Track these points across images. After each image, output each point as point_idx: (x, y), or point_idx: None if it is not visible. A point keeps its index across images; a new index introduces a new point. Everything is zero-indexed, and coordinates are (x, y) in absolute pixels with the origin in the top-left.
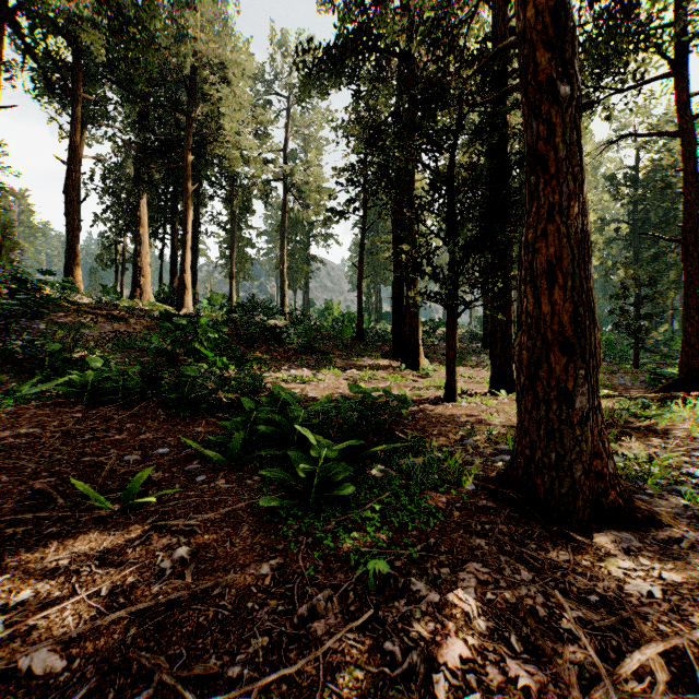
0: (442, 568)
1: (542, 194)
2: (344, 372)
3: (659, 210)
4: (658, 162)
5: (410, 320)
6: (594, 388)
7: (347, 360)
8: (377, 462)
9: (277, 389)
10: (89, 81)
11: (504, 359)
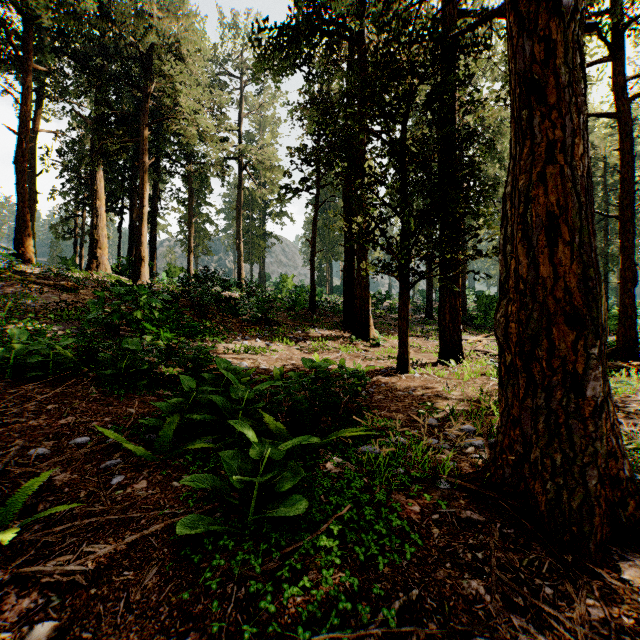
0: None
1: (538, 130)
2: (297, 343)
3: None
4: None
5: (360, 292)
6: (604, 370)
7: (300, 331)
8: (332, 451)
9: (223, 364)
10: (41, 52)
11: (452, 330)
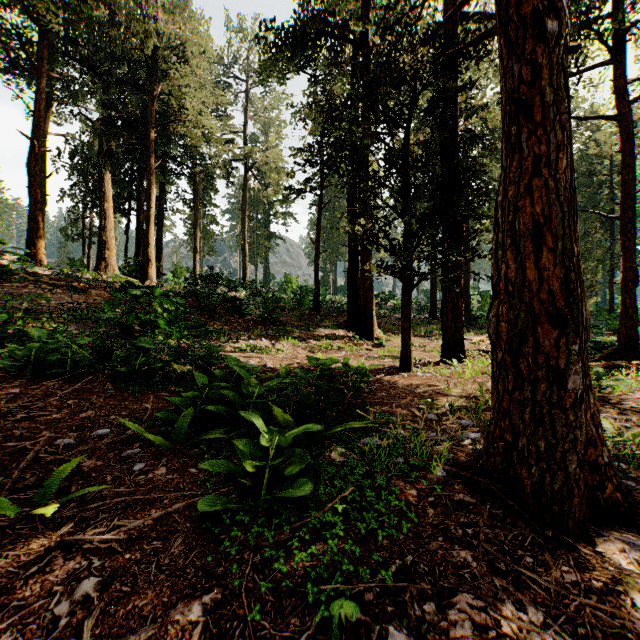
0: (426, 602)
1: (525, 146)
2: (302, 342)
3: (586, 194)
4: (585, 151)
5: (364, 292)
6: (585, 365)
7: (305, 331)
8: (336, 442)
9: (232, 362)
10: (52, 58)
11: (455, 330)
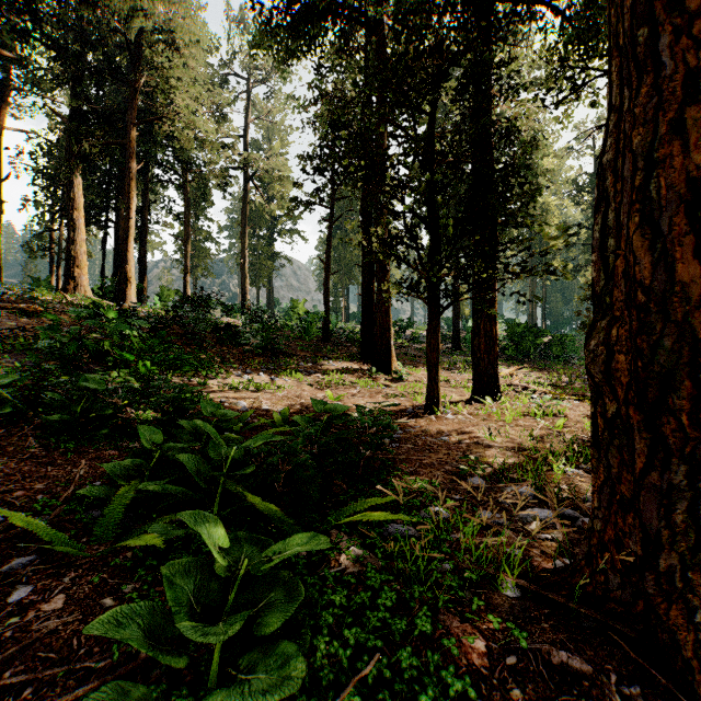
0: None
1: (667, 55)
2: (308, 377)
3: None
4: None
5: (381, 319)
6: None
7: (312, 363)
8: (348, 532)
9: (206, 407)
10: (4, 32)
11: (488, 362)
